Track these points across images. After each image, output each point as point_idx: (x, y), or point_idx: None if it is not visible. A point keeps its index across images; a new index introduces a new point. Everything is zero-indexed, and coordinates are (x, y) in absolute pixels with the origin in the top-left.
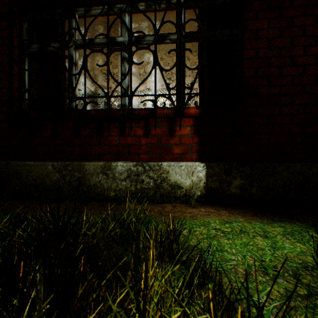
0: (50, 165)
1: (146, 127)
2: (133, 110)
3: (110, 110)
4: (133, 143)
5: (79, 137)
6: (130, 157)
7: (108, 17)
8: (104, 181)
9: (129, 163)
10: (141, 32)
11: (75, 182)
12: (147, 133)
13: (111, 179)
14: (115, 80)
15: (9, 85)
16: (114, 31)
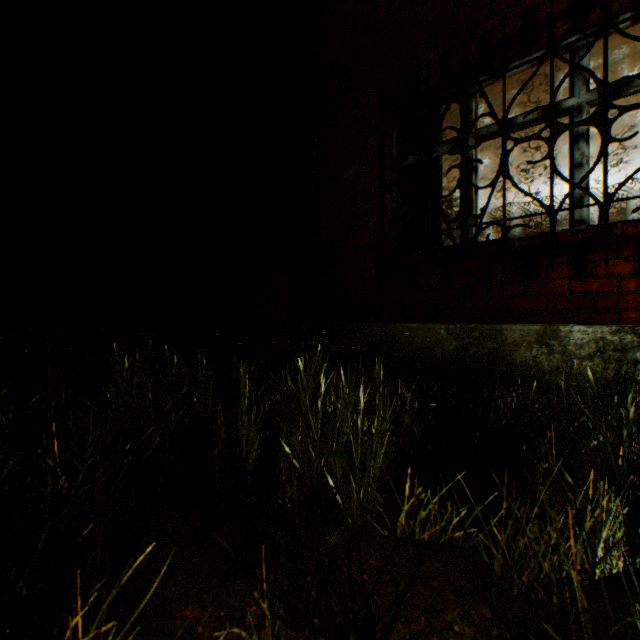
0: (442, 329)
1: (638, 258)
2: (607, 228)
3: (555, 235)
4: (604, 290)
5: (483, 285)
6: (596, 316)
7: (551, 74)
8: (541, 358)
9: (599, 328)
10: (631, 77)
11: (485, 356)
12: (639, 269)
13: (557, 354)
14: (566, 181)
15: (377, 220)
16: (511, 82)
